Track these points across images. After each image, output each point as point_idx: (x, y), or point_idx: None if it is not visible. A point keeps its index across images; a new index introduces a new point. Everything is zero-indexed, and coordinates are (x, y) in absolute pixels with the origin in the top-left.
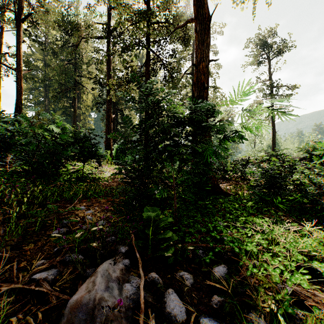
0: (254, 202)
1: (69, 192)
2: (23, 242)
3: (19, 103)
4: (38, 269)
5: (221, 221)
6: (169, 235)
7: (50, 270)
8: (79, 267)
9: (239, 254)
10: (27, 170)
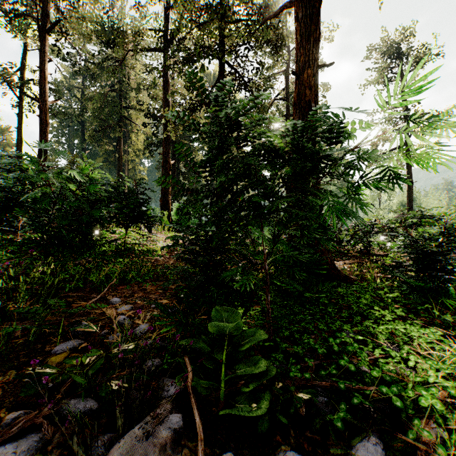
0: (398, 294)
1: (98, 273)
2: (0, 366)
3: None
4: (2, 436)
5: (350, 330)
6: (260, 368)
7: (24, 438)
8: (76, 442)
9: (402, 411)
10: (39, 240)
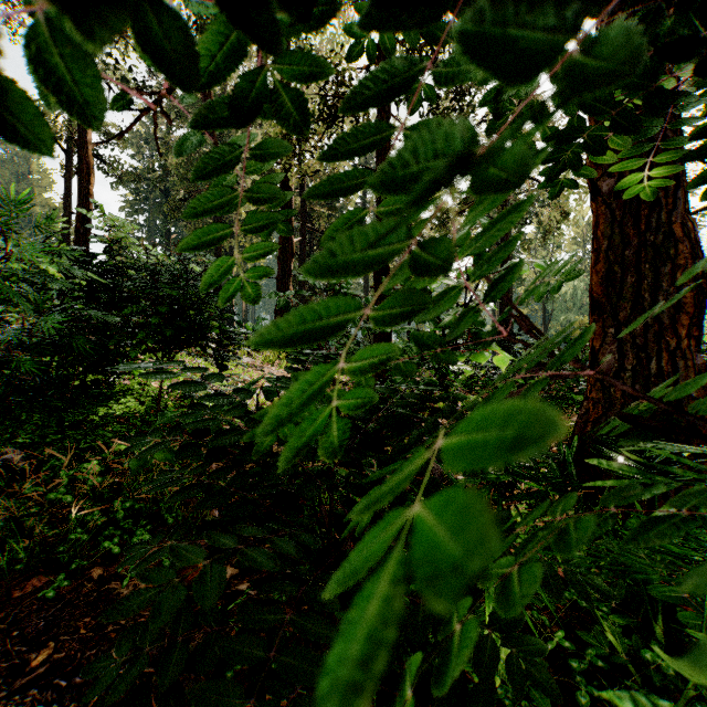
0: None
1: None
2: None
3: (85, 217)
4: None
5: None
6: None
7: None
8: None
9: None
10: None
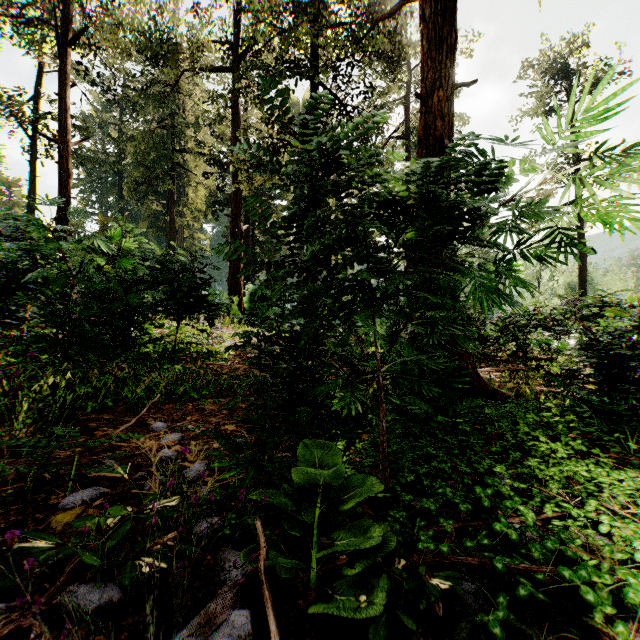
0: (574, 417)
1: (135, 386)
2: None
3: (65, 204)
4: None
5: (505, 474)
6: (372, 539)
7: None
8: None
9: (595, 607)
10: (51, 337)
